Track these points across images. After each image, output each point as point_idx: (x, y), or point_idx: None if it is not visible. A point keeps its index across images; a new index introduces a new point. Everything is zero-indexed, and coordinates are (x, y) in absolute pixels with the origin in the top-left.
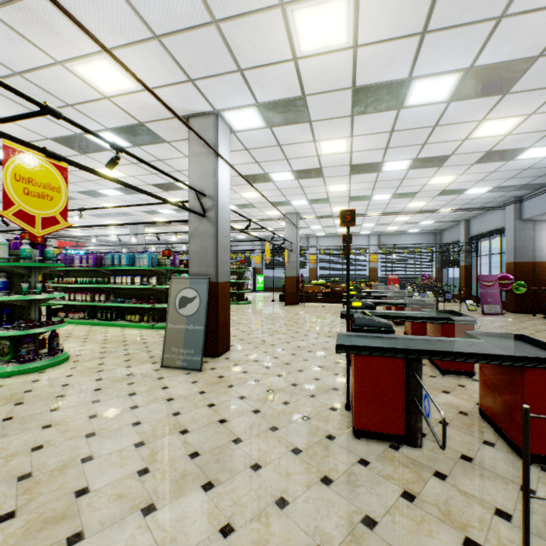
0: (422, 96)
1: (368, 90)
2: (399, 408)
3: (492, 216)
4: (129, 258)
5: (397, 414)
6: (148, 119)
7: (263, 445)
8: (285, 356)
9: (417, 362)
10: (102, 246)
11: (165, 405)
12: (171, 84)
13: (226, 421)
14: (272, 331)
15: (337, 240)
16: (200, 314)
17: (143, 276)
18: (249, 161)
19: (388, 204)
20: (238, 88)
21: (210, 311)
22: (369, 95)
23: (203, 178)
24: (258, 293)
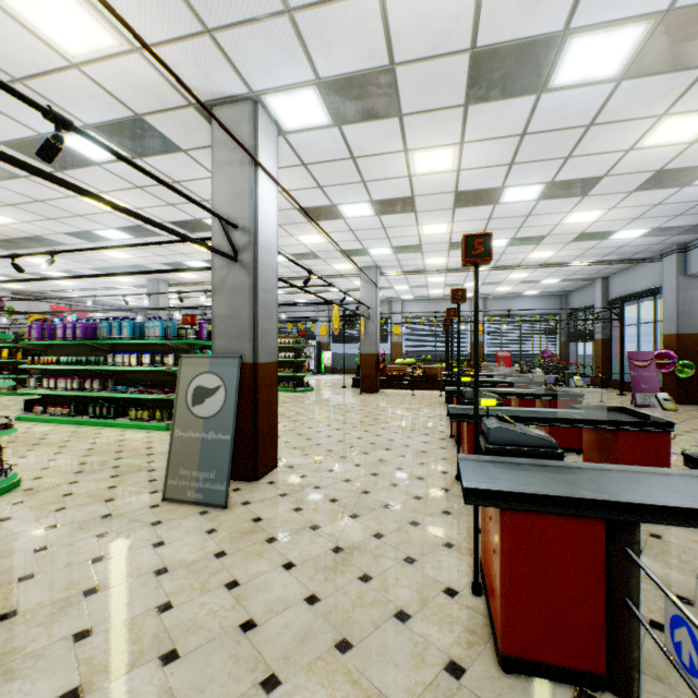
0: (580, 69)
1: (496, 54)
2: (595, 619)
3: (642, 271)
4: (134, 328)
5: (591, 630)
6: (147, 107)
7: (321, 697)
8: (362, 477)
9: (632, 527)
10: (102, 310)
11: (149, 586)
12: (177, 40)
13: (254, 627)
14: (342, 434)
15: (429, 305)
16: (225, 415)
17: (156, 354)
18: (308, 185)
19: (502, 254)
20: (286, 48)
21: (244, 409)
22: (496, 66)
23: (234, 201)
24: (324, 375)
